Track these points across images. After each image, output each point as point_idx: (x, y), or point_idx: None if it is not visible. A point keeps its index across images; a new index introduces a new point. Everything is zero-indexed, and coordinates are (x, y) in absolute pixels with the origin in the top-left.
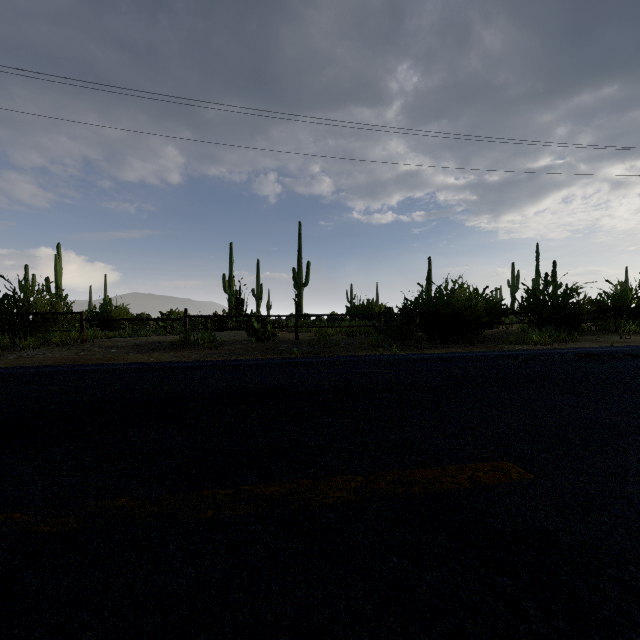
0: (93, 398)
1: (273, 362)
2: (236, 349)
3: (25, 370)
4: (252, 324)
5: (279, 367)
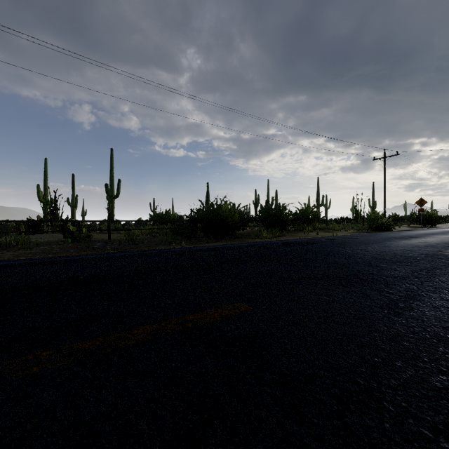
0: None
1: (88, 257)
2: (52, 248)
3: None
4: (68, 227)
5: (94, 260)
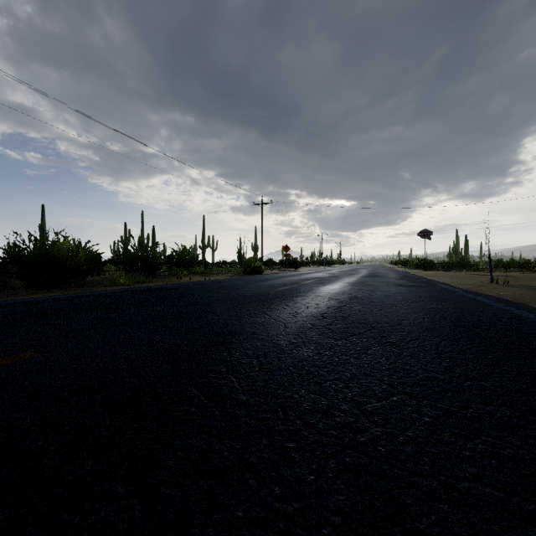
0: None
1: None
2: None
3: None
4: None
5: None
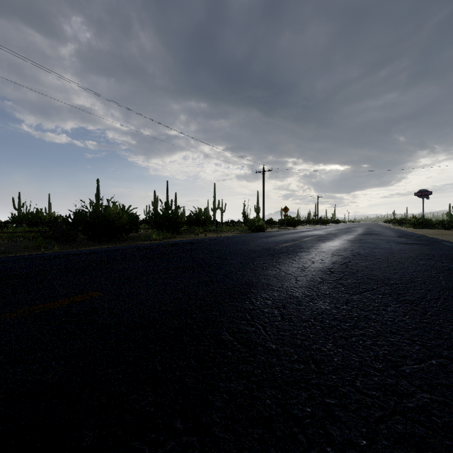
0: None
1: None
2: None
3: None
4: None
5: None
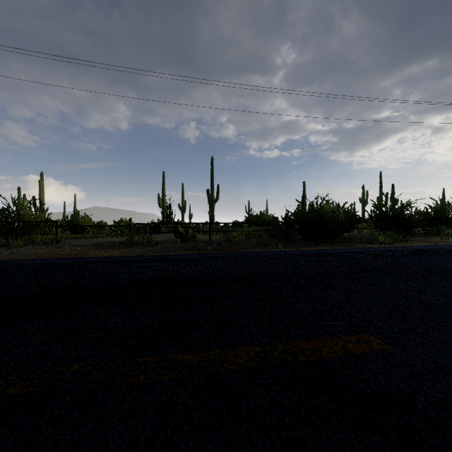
0: (61, 284)
1: (193, 256)
2: (166, 247)
3: (14, 262)
4: (178, 229)
5: (197, 260)
